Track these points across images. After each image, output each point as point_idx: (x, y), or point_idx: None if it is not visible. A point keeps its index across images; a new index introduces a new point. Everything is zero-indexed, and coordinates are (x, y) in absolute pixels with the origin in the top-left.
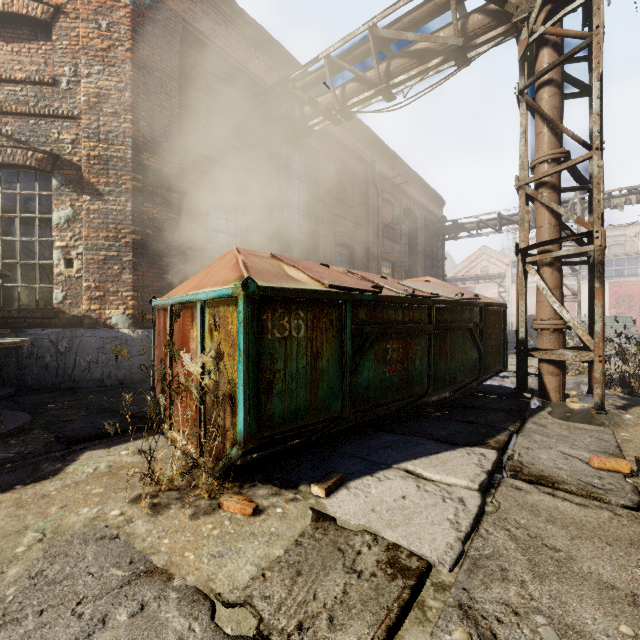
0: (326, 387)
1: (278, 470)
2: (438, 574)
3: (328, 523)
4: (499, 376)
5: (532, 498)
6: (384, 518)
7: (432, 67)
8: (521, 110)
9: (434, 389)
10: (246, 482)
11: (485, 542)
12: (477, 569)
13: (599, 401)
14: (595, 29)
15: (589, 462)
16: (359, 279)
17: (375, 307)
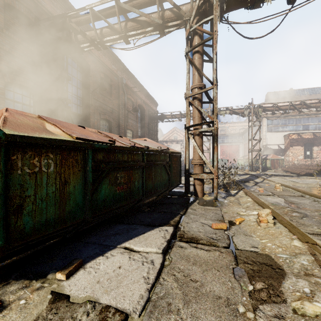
0: (73, 203)
1: (35, 265)
2: (132, 320)
3: (62, 302)
4: (179, 186)
5: (187, 251)
6: (104, 286)
7: (148, 31)
8: (187, 62)
9: (146, 197)
10: (1, 282)
11: (162, 287)
12: (155, 309)
13: (216, 196)
14: (214, 32)
15: (211, 226)
16: (104, 136)
17: (109, 152)
